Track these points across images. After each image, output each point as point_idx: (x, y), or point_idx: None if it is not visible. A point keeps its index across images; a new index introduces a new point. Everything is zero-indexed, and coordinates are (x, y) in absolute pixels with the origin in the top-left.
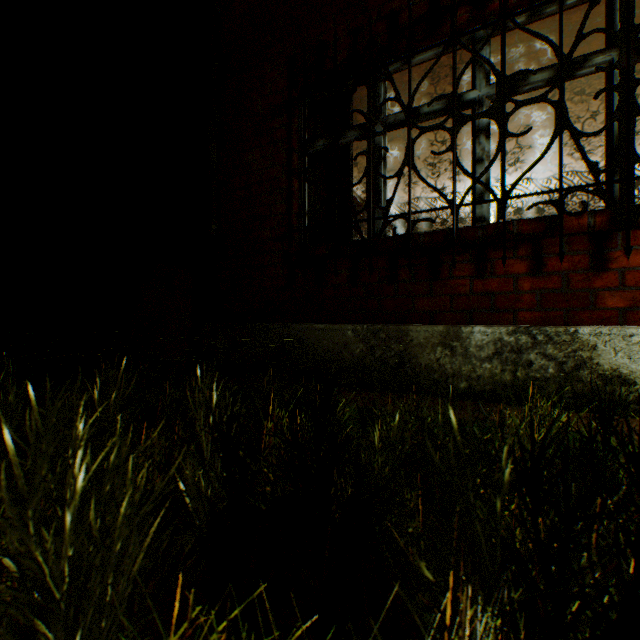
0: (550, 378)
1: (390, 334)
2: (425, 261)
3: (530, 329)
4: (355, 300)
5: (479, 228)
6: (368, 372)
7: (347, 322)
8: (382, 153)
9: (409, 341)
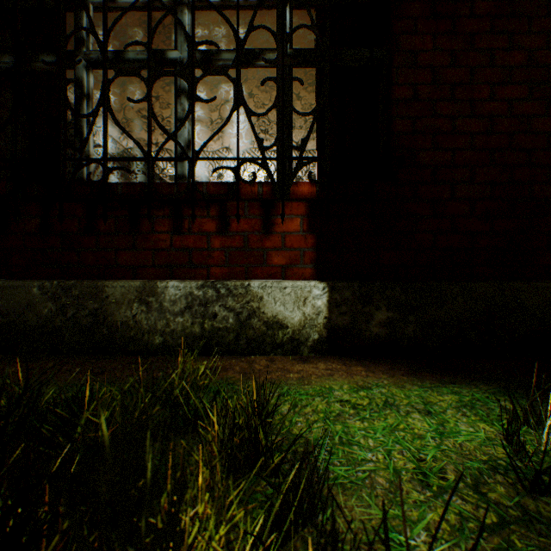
0: (231, 327)
1: (85, 291)
2: (129, 213)
3: (216, 283)
4: (51, 252)
5: (175, 184)
6: (59, 335)
7: (41, 277)
8: (86, 90)
9: (106, 298)
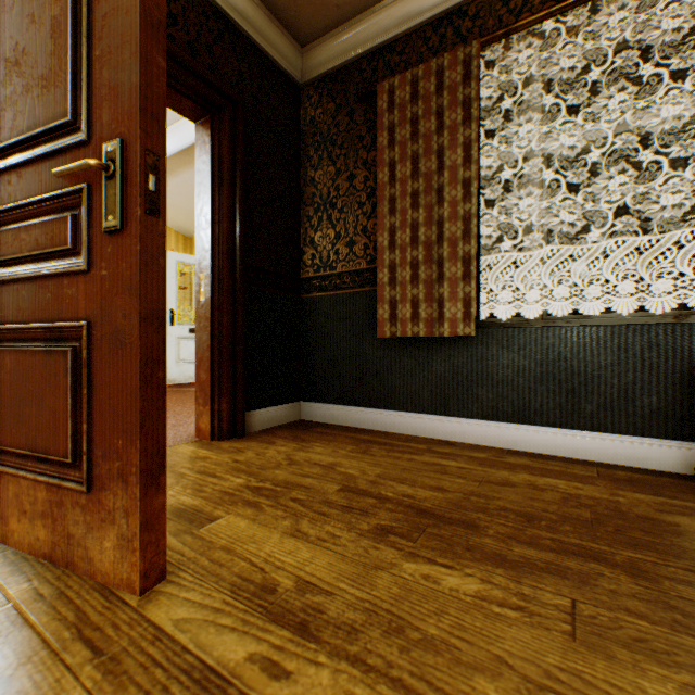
0: None
1: None
2: None
3: None
4: None
5: None
6: None
7: None
8: None
9: None
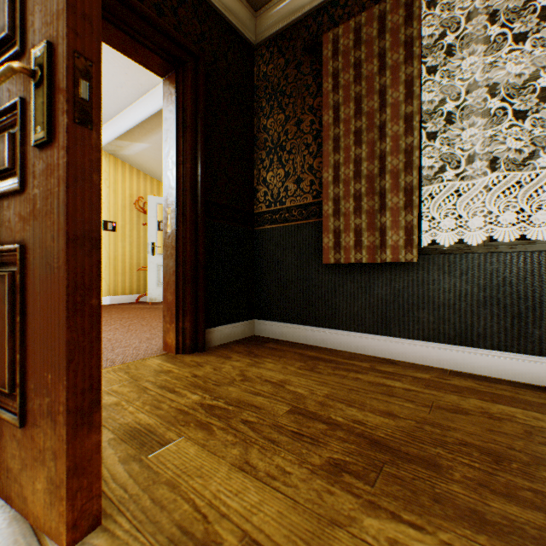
0: None
1: None
2: None
3: None
4: None
5: None
6: None
7: None
8: None
9: None
